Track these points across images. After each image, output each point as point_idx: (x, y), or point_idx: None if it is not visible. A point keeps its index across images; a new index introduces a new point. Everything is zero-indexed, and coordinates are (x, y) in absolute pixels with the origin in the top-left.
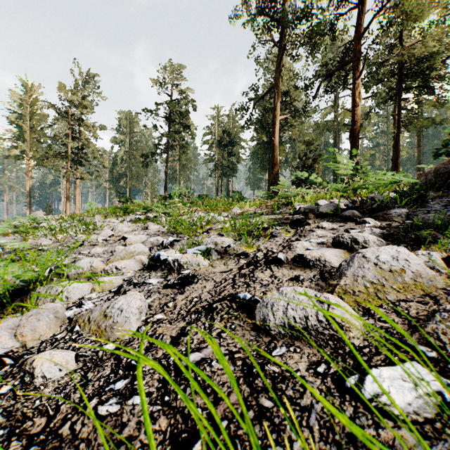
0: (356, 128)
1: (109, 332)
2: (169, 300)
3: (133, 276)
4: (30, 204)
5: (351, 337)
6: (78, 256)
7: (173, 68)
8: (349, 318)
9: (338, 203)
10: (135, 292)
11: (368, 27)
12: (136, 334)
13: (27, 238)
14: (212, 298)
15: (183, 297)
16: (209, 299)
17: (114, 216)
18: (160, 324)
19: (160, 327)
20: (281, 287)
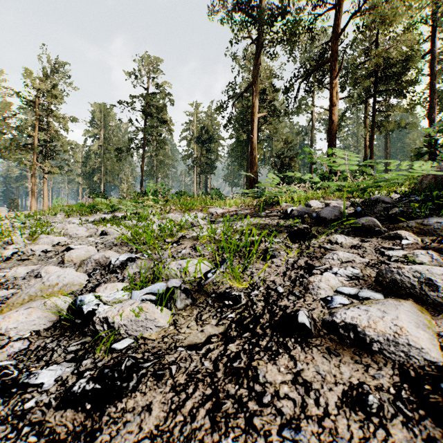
0: (334, 127)
1: None
2: None
3: (24, 351)
4: None
5: None
6: None
7: (149, 61)
8: None
9: (344, 206)
10: None
11: (345, 28)
12: None
13: None
14: None
15: None
16: None
17: (79, 215)
18: None
19: None
20: None
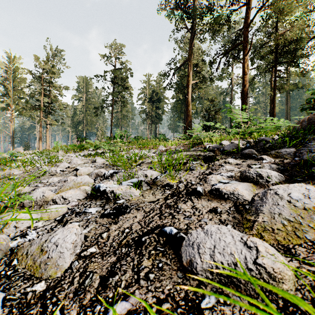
0: (246, 90)
1: (42, 269)
2: (103, 230)
3: (77, 205)
4: (13, 142)
5: (284, 289)
6: (38, 185)
7: (116, 46)
8: (281, 267)
9: (239, 143)
10: (72, 225)
11: (253, 19)
12: (68, 270)
13: (5, 169)
14: (142, 229)
15: (117, 227)
16: (138, 230)
17: (73, 151)
18: (92, 259)
19: (92, 262)
20: (205, 226)
